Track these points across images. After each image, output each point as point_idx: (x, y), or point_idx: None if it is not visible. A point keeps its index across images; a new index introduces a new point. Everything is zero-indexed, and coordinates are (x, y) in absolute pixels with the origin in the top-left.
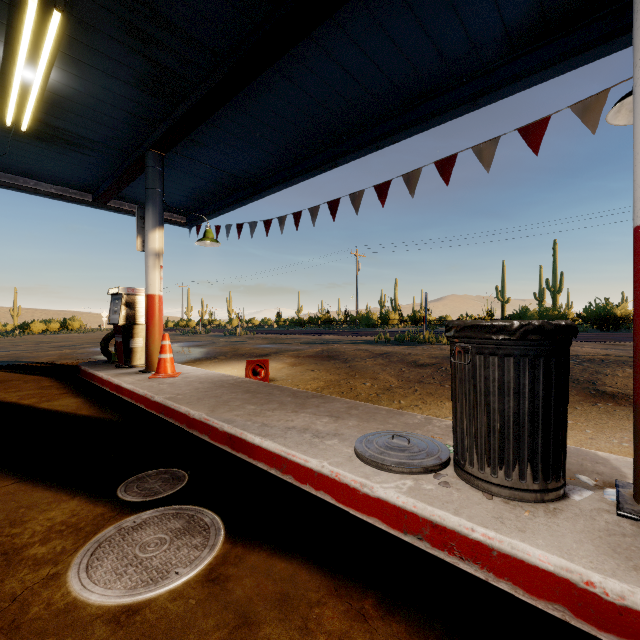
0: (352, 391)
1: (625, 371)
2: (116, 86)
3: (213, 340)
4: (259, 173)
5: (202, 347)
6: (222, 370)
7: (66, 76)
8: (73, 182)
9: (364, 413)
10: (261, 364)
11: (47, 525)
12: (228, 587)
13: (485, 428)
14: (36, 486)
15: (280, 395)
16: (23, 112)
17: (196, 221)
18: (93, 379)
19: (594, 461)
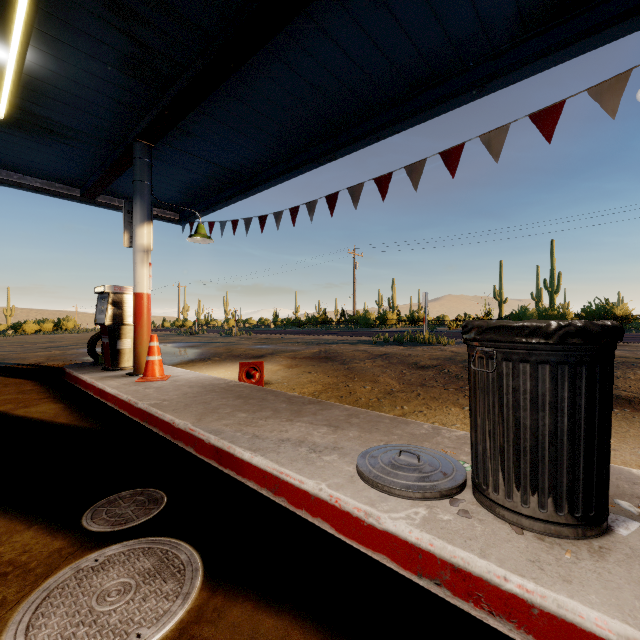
0: (351, 395)
1: (636, 373)
2: (98, 69)
3: (208, 340)
4: (254, 167)
5: (196, 348)
6: (215, 372)
7: (43, 57)
8: (59, 176)
9: (365, 422)
10: (255, 366)
11: None
12: None
13: (514, 449)
14: None
15: (274, 401)
16: None
17: (189, 218)
18: (77, 382)
19: (630, 481)
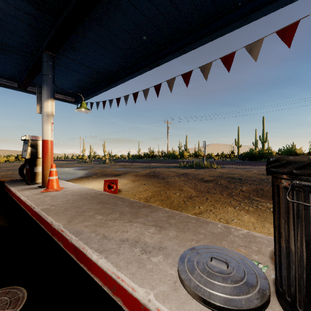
0: (168, 199)
1: None
2: (14, 1)
3: (93, 166)
4: (114, 71)
5: (85, 170)
6: (92, 184)
7: None
8: (4, 74)
9: (179, 222)
10: (113, 182)
11: None
12: None
13: None
14: None
15: (122, 205)
16: None
17: (80, 100)
18: (9, 192)
19: None
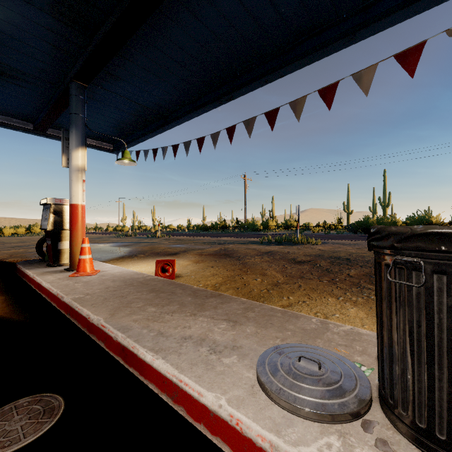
0: (246, 287)
1: None
2: (33, 14)
3: (138, 241)
4: (169, 106)
5: (128, 247)
6: (138, 267)
7: None
8: (15, 112)
9: (260, 316)
10: (168, 263)
11: None
12: None
13: (449, 378)
14: None
15: (181, 294)
16: None
17: (121, 148)
18: (24, 276)
19: None
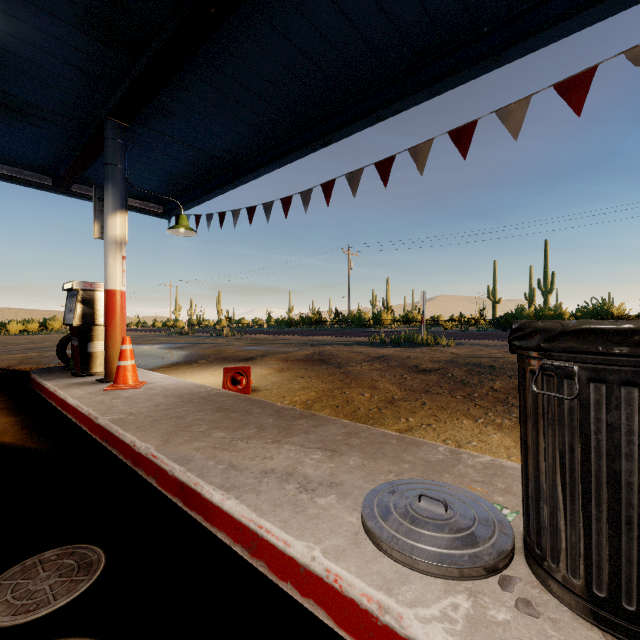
0: (348, 405)
1: None
2: (56, 28)
3: (197, 341)
4: (241, 153)
5: (184, 349)
6: (199, 377)
7: None
8: (27, 162)
9: (368, 443)
10: (241, 372)
11: None
12: None
13: (609, 517)
14: None
15: (260, 414)
16: None
17: (174, 211)
18: (41, 390)
19: None
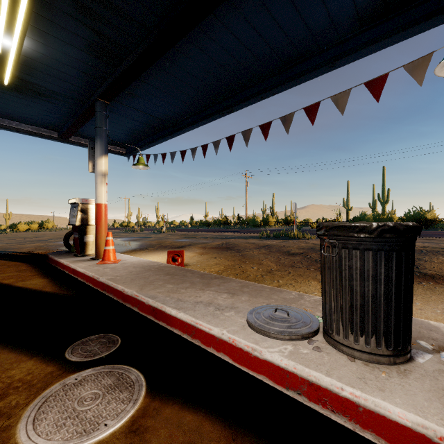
0: (244, 273)
1: (439, 258)
2: (72, 51)
3: (145, 236)
4: (177, 117)
5: (137, 241)
6: (151, 258)
7: (35, 44)
8: (44, 123)
9: (253, 290)
10: (178, 253)
11: (7, 382)
12: (146, 438)
13: (349, 306)
14: (3, 349)
15: (191, 277)
16: (5, 71)
17: (133, 152)
18: (57, 264)
19: (428, 329)
